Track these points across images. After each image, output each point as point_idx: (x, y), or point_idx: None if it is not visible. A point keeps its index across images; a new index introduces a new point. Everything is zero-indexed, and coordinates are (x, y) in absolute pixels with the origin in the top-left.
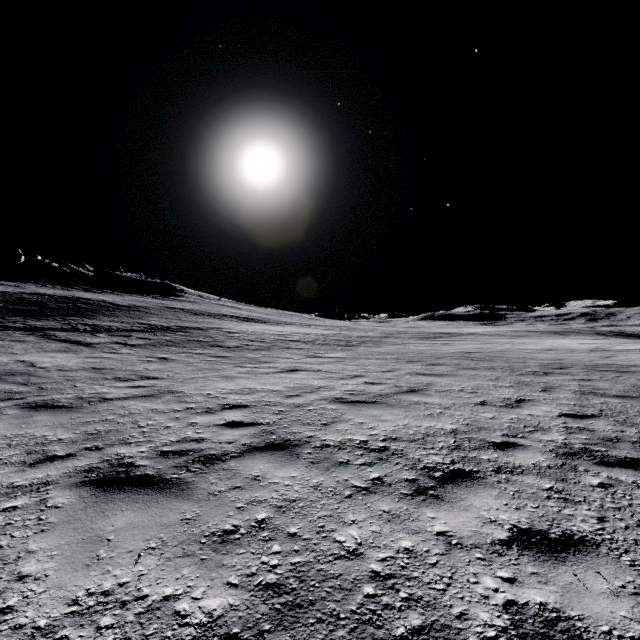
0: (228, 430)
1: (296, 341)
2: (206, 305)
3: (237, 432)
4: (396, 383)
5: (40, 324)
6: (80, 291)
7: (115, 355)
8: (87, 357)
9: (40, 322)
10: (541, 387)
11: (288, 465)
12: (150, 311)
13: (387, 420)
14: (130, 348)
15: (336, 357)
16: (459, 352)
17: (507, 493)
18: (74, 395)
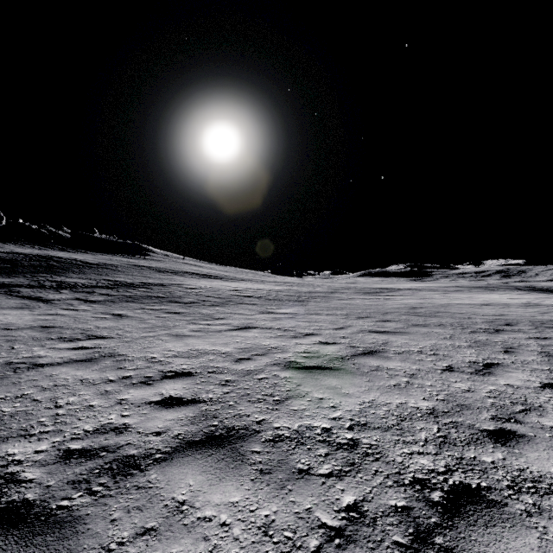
0: (161, 411)
1: (250, 297)
2: (171, 263)
3: (171, 415)
4: (351, 343)
5: (8, 281)
6: (55, 250)
7: (71, 312)
8: (41, 314)
9: (9, 279)
10: (501, 347)
11: (228, 477)
12: (117, 269)
13: (350, 394)
14: (89, 304)
15: (288, 313)
16: (403, 307)
17: (552, 541)
18: (4, 360)
